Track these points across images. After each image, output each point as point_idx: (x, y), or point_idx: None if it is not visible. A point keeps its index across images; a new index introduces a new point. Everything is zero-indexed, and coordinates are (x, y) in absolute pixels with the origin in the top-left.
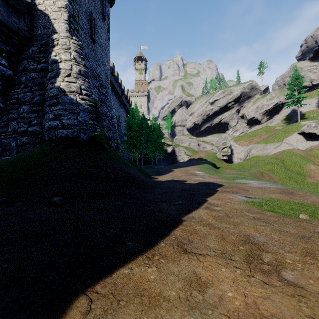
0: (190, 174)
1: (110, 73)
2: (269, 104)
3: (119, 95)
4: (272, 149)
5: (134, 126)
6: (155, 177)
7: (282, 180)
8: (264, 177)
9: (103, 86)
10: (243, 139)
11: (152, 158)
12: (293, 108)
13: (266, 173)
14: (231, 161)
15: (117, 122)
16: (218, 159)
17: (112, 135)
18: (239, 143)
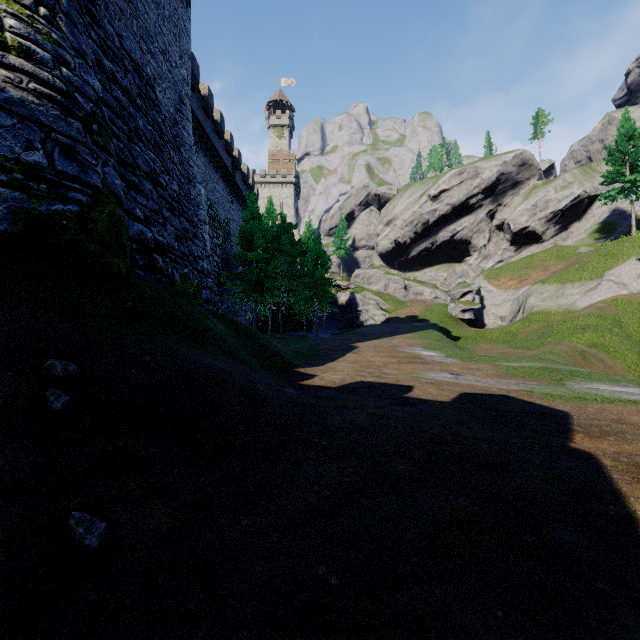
0: (406, 358)
1: (202, 112)
2: (562, 198)
3: (228, 172)
4: (578, 295)
5: (258, 236)
6: (308, 370)
7: (636, 372)
8: (590, 363)
9: (155, 104)
10: (505, 274)
11: (303, 317)
12: (614, 208)
13: (591, 353)
14: (481, 323)
15: (222, 234)
16: (452, 318)
17: (176, 243)
18: (497, 283)
